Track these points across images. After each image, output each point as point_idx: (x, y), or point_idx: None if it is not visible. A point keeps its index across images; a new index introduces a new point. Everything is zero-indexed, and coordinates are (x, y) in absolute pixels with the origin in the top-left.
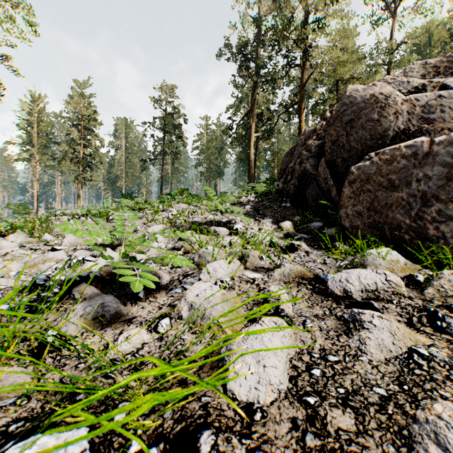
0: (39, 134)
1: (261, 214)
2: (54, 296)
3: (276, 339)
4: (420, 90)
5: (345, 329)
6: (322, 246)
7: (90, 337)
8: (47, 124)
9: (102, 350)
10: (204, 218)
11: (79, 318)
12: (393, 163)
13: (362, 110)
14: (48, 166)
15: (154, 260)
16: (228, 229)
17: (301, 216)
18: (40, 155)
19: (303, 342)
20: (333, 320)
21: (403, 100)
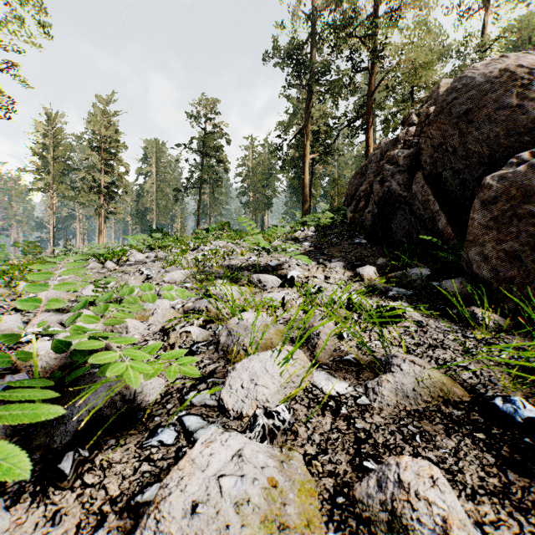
0: (56, 159)
1: (326, 254)
2: None
3: None
4: None
5: None
6: (441, 311)
7: None
8: (64, 147)
9: None
10: (245, 260)
11: None
12: None
13: (487, 93)
14: (66, 197)
15: (156, 335)
16: (280, 277)
17: (389, 259)
18: (57, 184)
19: None
20: None
21: None
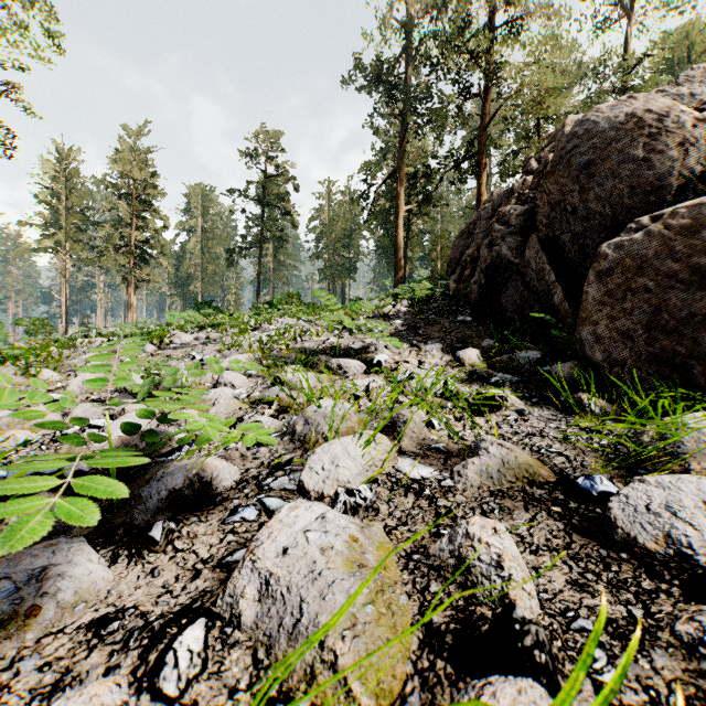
0: (70, 210)
1: (421, 334)
2: None
3: None
4: None
5: None
6: (548, 399)
7: None
8: (81, 194)
9: None
10: (321, 342)
11: None
12: (698, 233)
13: (612, 142)
14: (83, 260)
15: None
16: (364, 363)
17: (495, 340)
18: (71, 242)
19: None
20: (671, 650)
21: (696, 119)
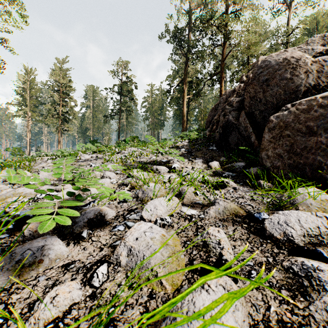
0: (31, 97)
1: (193, 155)
2: (6, 233)
3: (228, 317)
4: (324, 55)
5: (298, 286)
6: (247, 183)
7: (19, 292)
8: (36, 90)
9: (25, 312)
10: (148, 158)
11: (14, 265)
12: (310, 112)
13: (276, 71)
14: (37, 120)
15: None
16: (168, 168)
17: (226, 157)
18: (32, 112)
19: (254, 307)
20: (280, 271)
21: (312, 61)
